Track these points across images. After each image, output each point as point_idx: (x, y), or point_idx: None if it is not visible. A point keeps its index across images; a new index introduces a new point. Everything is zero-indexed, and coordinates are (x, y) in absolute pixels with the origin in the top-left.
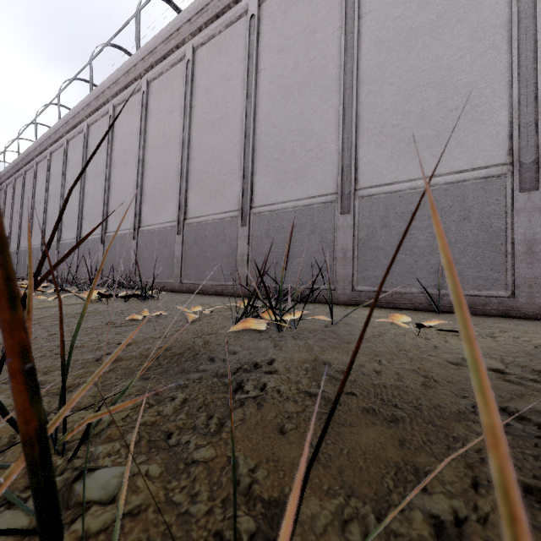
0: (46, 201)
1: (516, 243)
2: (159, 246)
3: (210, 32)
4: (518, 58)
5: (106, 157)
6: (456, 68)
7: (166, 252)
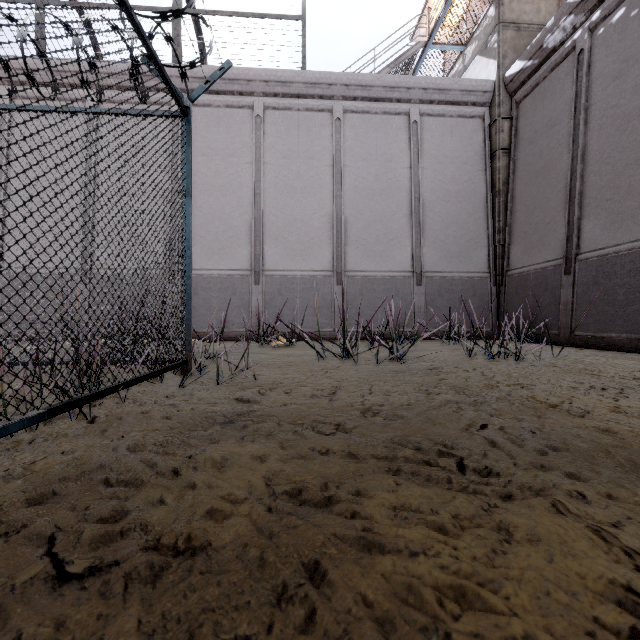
0: None
1: (252, 307)
2: None
3: (36, 93)
4: (255, 223)
5: None
6: (232, 216)
7: None
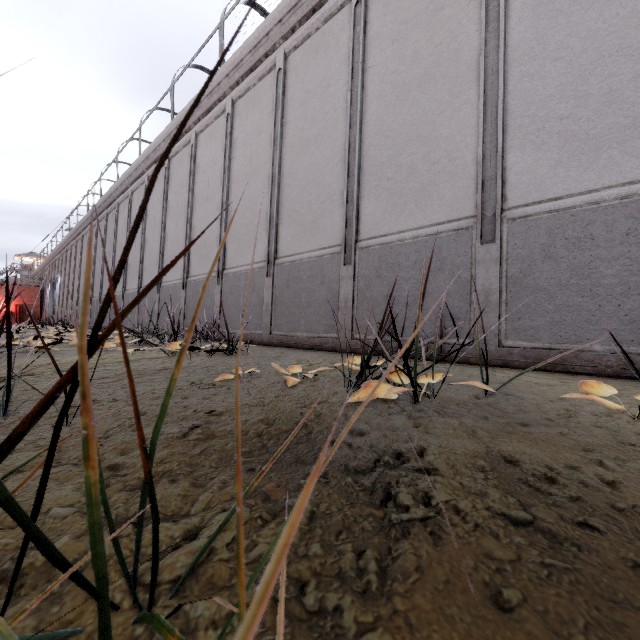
0: None
1: None
2: (245, 291)
3: (304, 31)
4: None
5: (187, 192)
6: None
7: (254, 298)
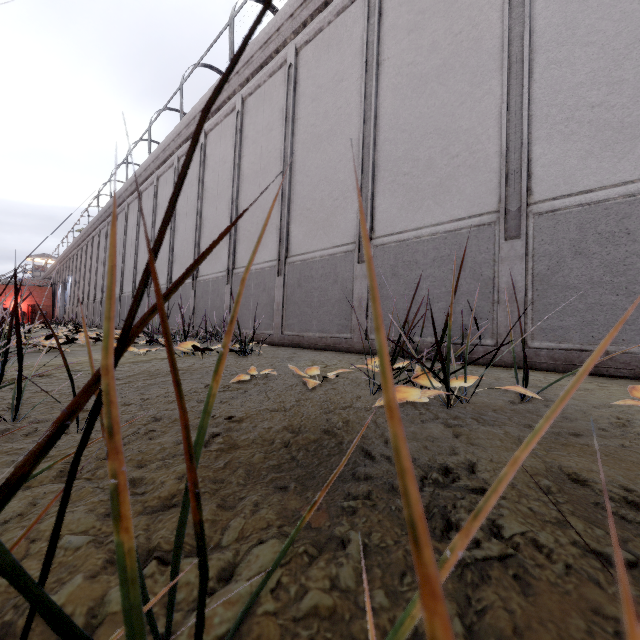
0: (137, 245)
1: None
2: (256, 290)
3: (316, 25)
4: None
5: (197, 191)
6: None
7: (265, 297)
